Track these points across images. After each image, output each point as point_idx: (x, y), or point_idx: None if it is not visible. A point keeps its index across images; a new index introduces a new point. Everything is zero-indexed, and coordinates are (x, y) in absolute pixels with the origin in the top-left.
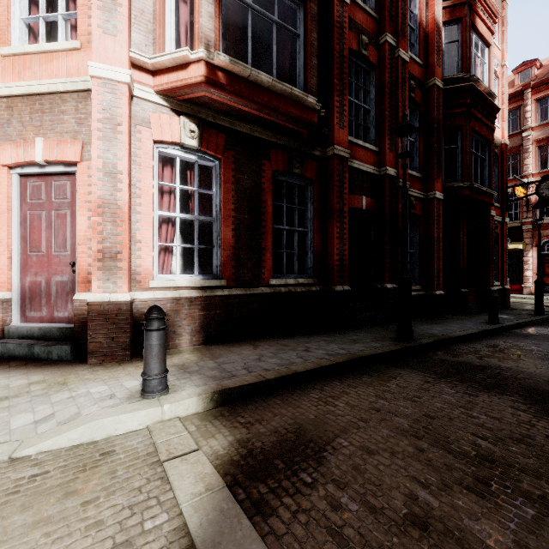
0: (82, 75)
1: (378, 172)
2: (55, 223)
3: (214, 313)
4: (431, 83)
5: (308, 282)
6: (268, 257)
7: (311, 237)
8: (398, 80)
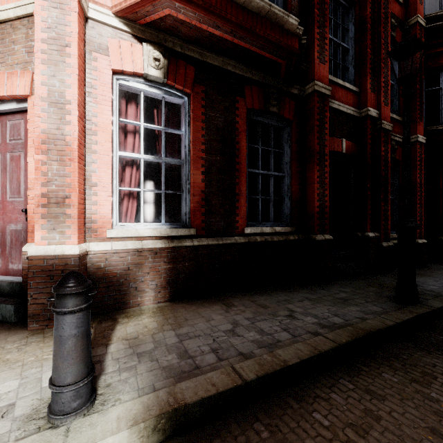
0: None
1: (358, 114)
2: (9, 166)
3: (181, 266)
4: (413, 21)
5: (285, 231)
6: (242, 204)
7: (288, 182)
8: (380, 15)
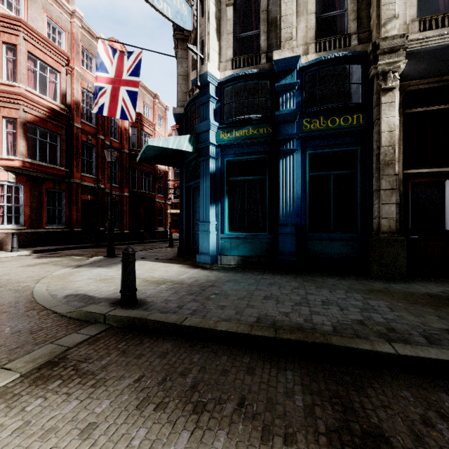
0: None
1: (97, 186)
2: None
3: (22, 238)
4: (123, 151)
5: (63, 227)
6: (44, 219)
7: (64, 211)
8: (105, 152)
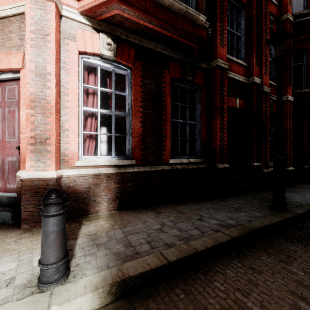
0: (23, 1)
1: (247, 81)
2: (7, 117)
3: (126, 185)
4: (285, 18)
5: (197, 161)
6: (167, 143)
7: (199, 128)
8: (262, 13)
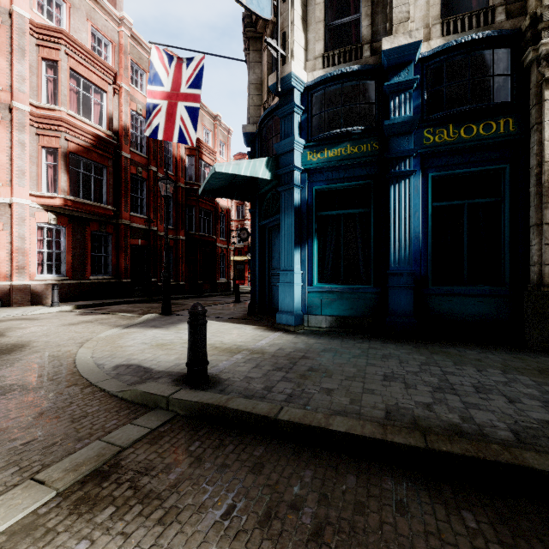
0: (3, 197)
1: (148, 228)
2: None
3: (63, 290)
4: (179, 185)
5: (109, 278)
6: (89, 267)
7: (111, 258)
8: (158, 187)
